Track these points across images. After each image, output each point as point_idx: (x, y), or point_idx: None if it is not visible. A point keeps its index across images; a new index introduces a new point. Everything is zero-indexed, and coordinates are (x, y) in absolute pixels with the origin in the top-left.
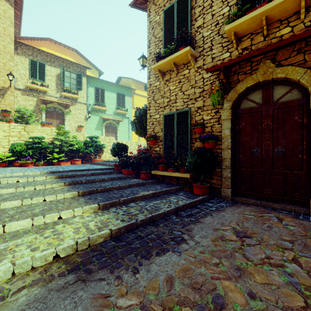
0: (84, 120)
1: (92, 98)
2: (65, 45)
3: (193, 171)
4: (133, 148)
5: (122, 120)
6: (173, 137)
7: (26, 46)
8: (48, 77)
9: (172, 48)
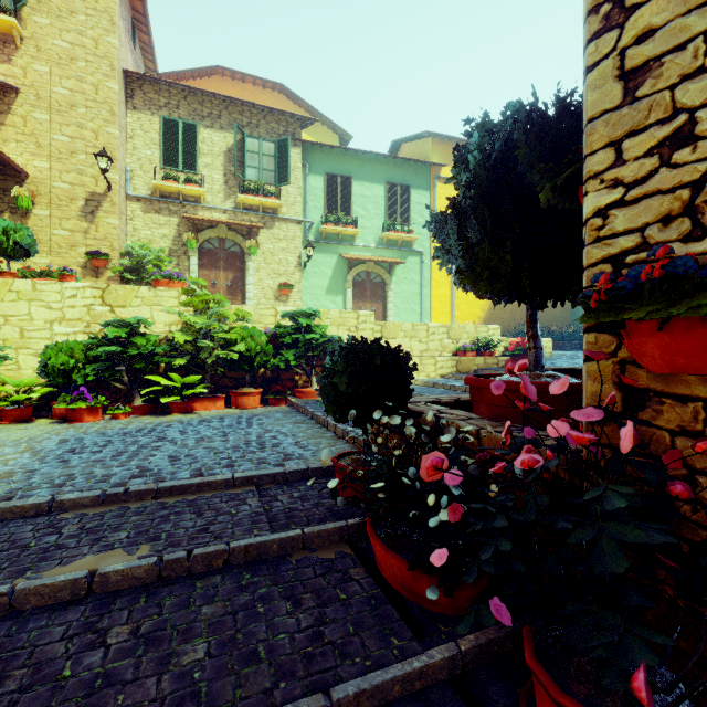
0: (295, 267)
1: (317, 206)
2: (256, 77)
3: None
4: (435, 348)
5: (401, 261)
6: None
7: (155, 86)
8: (206, 158)
9: None
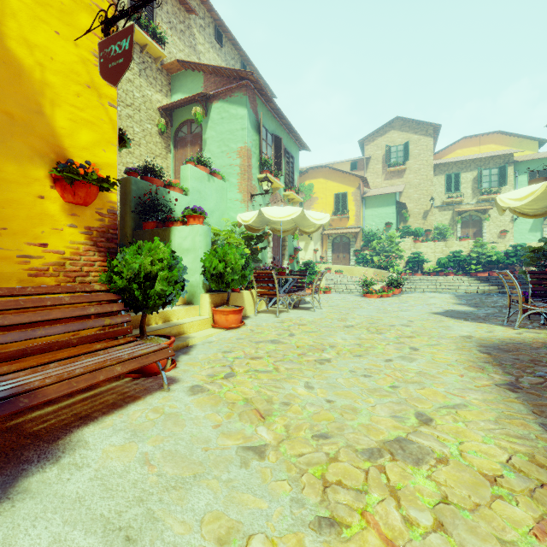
0: (509, 222)
1: None
2: (483, 134)
3: None
4: None
5: None
6: None
7: (442, 164)
8: (463, 184)
9: None
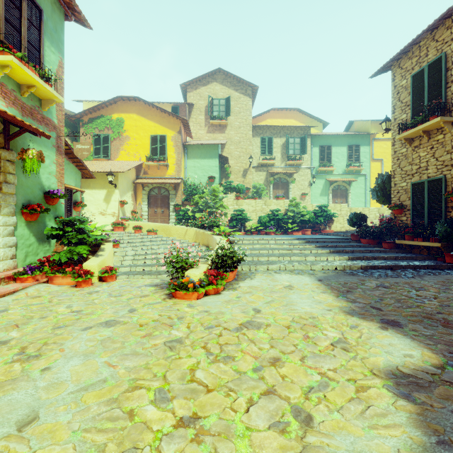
0: (308, 186)
1: (316, 160)
2: (287, 108)
3: (442, 239)
4: (372, 217)
5: (355, 180)
6: (423, 206)
7: (258, 127)
8: (275, 149)
9: (420, 118)
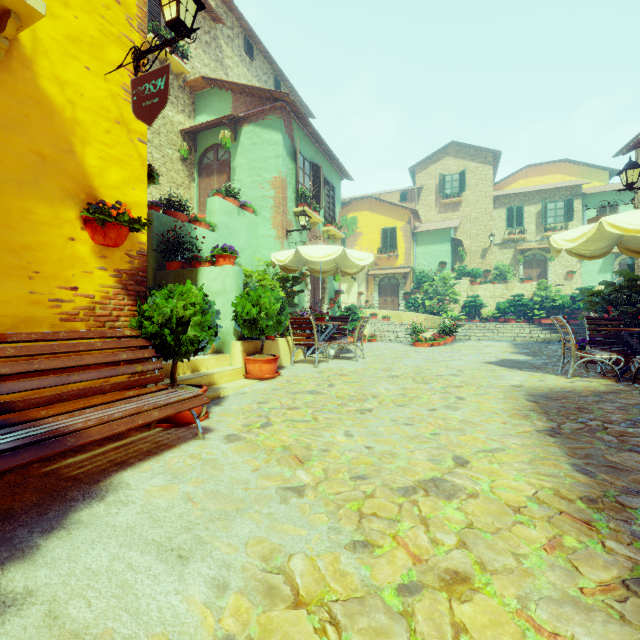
0: (577, 262)
1: None
2: (549, 162)
3: None
4: None
5: None
6: None
7: (503, 196)
8: (526, 219)
9: None
